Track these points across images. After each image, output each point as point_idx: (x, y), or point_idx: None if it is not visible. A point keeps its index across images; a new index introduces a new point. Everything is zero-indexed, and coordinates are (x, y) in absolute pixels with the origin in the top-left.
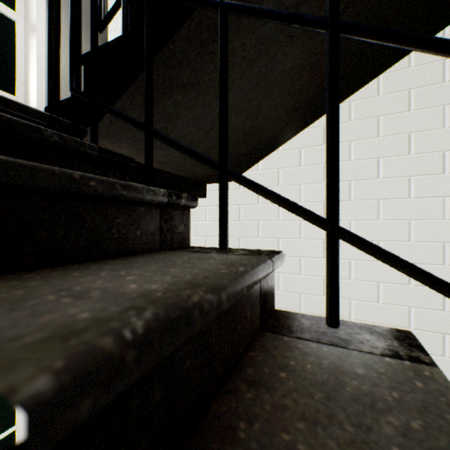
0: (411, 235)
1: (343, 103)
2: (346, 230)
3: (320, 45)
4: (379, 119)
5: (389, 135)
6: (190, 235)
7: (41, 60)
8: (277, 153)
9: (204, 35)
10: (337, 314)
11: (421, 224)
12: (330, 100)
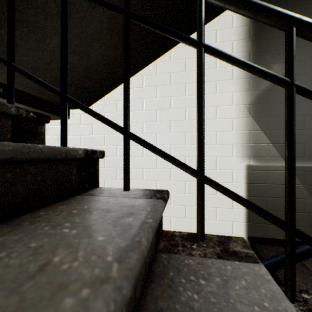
0: (186, 141)
1: (153, 63)
2: (68, 96)
3: (118, 17)
4: (171, 75)
5: (176, 84)
6: None
7: None
8: (116, 91)
9: None
10: (65, 142)
11: (191, 135)
12: (61, 26)
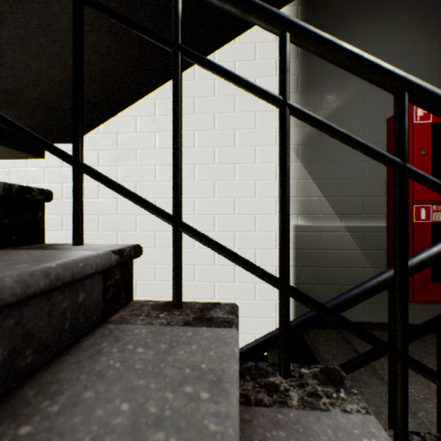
0: (216, 193)
1: (170, 82)
2: None
3: None
4: (195, 100)
5: (202, 113)
6: None
7: None
8: (116, 119)
9: None
10: None
11: (222, 184)
12: None
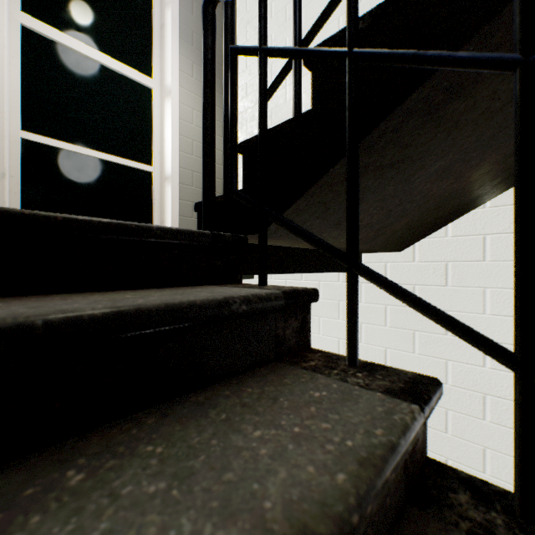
0: None
1: None
2: None
3: None
4: None
5: None
6: (425, 439)
7: (174, 125)
8: (481, 211)
9: (437, 98)
10: None
11: None
12: None
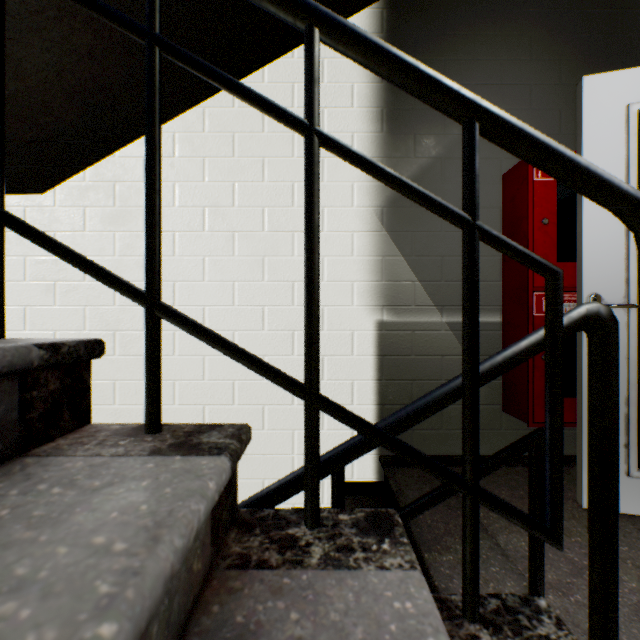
0: (266, 274)
1: (197, 108)
2: None
3: None
4: (235, 136)
5: (245, 157)
6: None
7: None
8: (113, 160)
9: None
10: None
11: (274, 262)
12: None
